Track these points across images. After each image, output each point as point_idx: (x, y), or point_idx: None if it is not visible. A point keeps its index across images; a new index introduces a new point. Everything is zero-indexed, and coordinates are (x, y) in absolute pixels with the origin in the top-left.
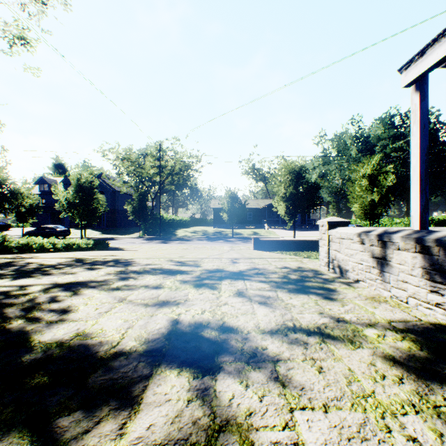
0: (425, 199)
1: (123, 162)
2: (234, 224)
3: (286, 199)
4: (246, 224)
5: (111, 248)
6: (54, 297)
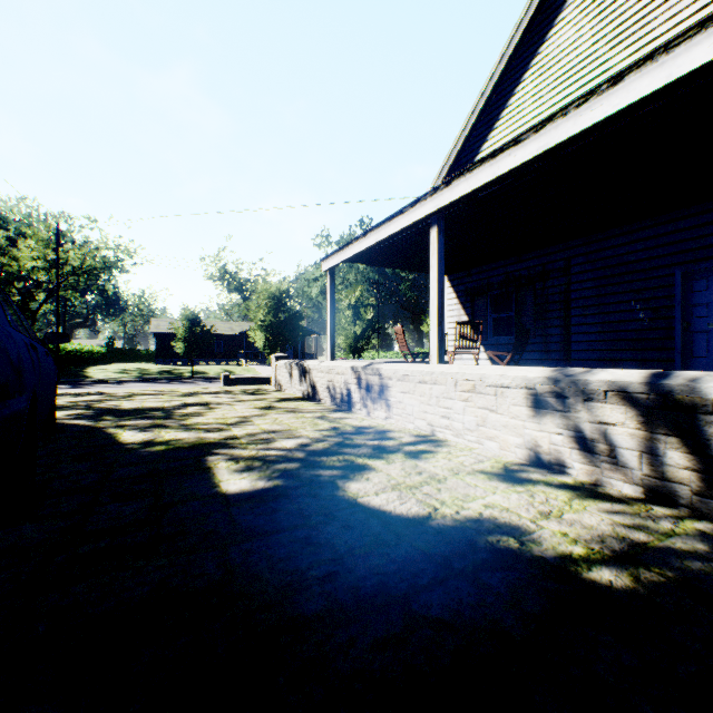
0: (334, 343)
1: None
2: (193, 359)
3: (266, 329)
4: (213, 358)
5: None
6: (90, 404)
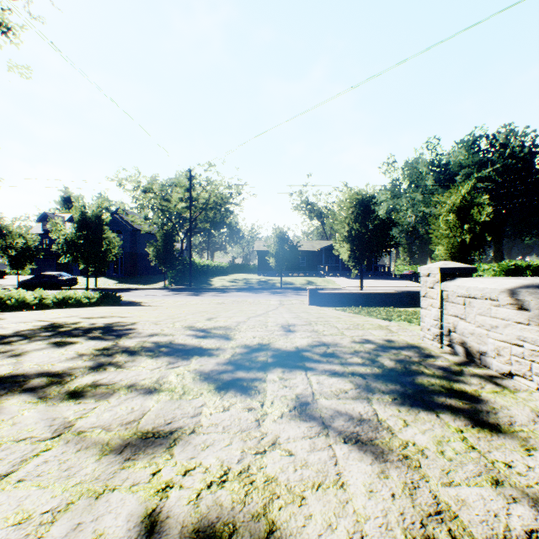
0: None
1: (145, 193)
2: (283, 271)
3: (351, 239)
4: (298, 270)
5: (125, 302)
6: None
